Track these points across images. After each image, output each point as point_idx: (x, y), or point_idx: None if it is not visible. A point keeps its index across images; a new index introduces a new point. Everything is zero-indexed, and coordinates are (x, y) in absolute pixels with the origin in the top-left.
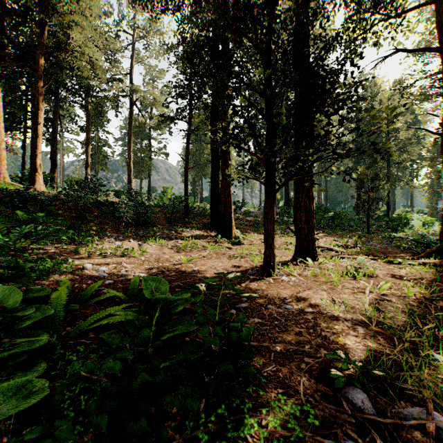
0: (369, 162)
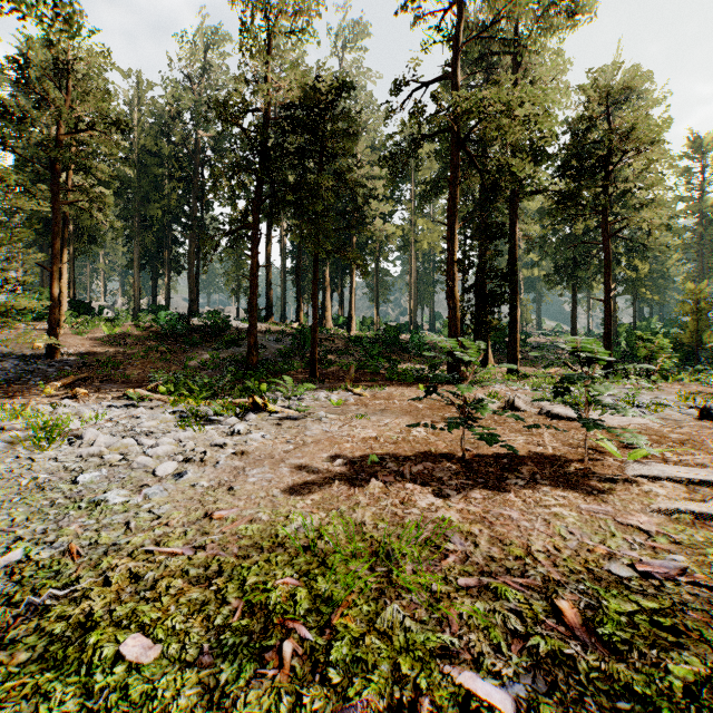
0: None
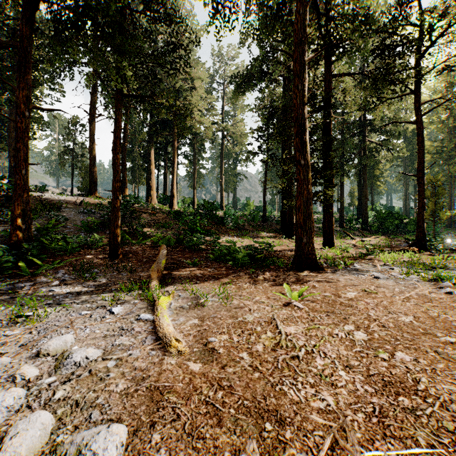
0: None
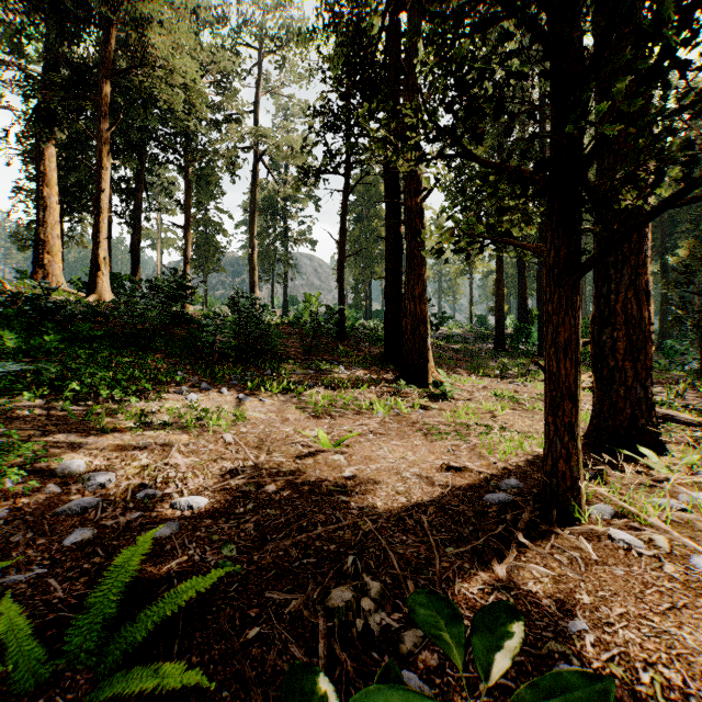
0: (689, 237)
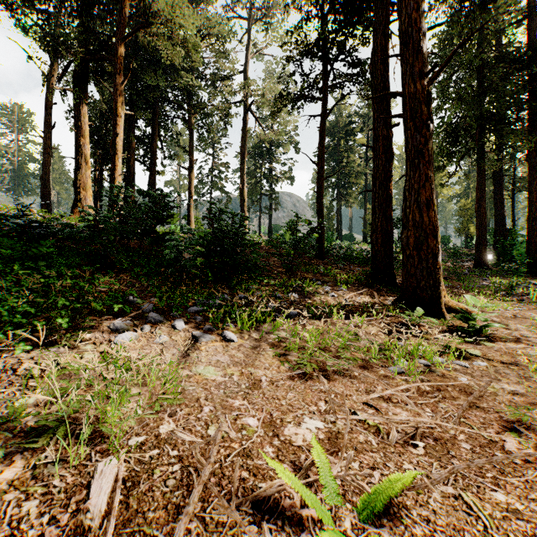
0: None
